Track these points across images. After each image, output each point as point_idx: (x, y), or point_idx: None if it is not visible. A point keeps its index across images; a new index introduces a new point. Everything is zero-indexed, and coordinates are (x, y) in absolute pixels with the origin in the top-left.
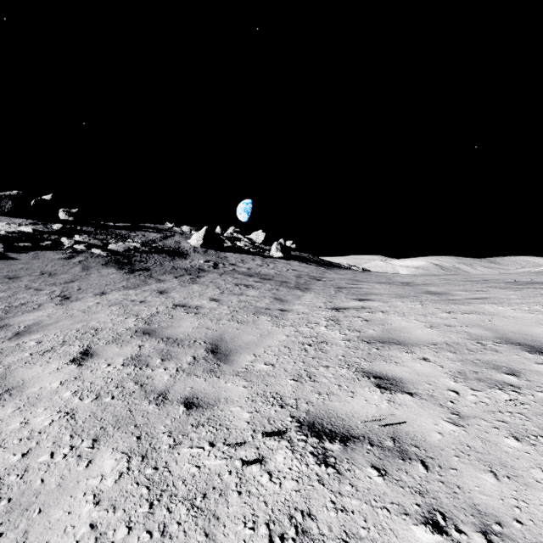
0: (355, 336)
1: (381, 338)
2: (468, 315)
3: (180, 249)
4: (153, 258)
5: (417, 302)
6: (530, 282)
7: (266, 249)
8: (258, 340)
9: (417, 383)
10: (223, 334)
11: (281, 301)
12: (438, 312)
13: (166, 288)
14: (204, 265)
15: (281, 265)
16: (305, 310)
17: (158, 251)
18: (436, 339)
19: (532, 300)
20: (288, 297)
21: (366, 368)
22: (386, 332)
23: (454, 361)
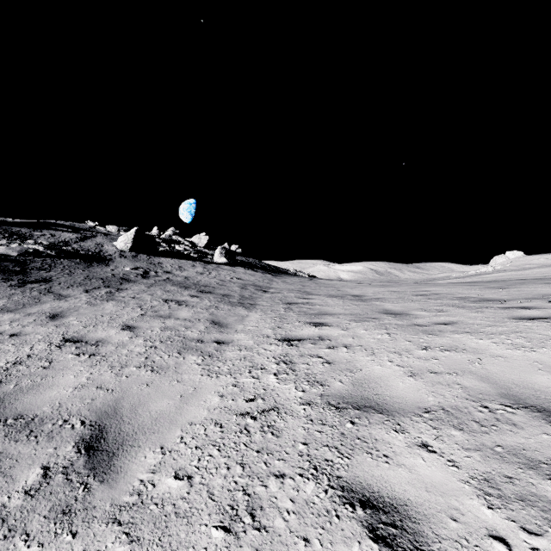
0: (318, 394)
1: (354, 399)
2: (450, 353)
3: (101, 252)
4: (60, 264)
5: (382, 329)
6: (482, 299)
7: (209, 254)
8: (175, 409)
9: (435, 519)
10: (121, 399)
11: (219, 326)
12: (413, 348)
13: (65, 308)
14: (131, 273)
15: (224, 272)
16: (249, 343)
17: (70, 256)
18: (427, 400)
19: (506, 328)
20: (228, 319)
21: (344, 476)
22: (358, 385)
23: (468, 451)
